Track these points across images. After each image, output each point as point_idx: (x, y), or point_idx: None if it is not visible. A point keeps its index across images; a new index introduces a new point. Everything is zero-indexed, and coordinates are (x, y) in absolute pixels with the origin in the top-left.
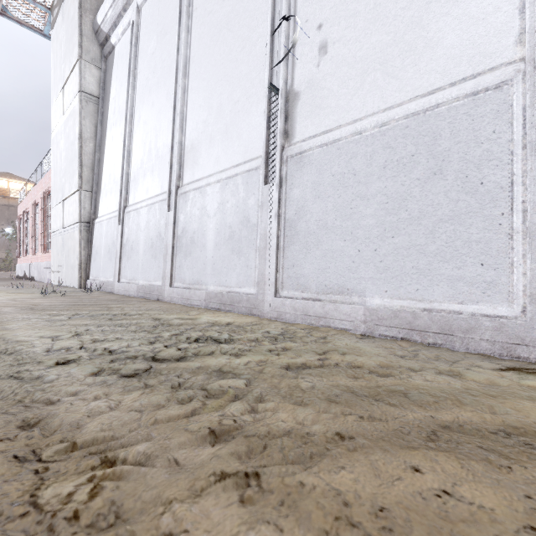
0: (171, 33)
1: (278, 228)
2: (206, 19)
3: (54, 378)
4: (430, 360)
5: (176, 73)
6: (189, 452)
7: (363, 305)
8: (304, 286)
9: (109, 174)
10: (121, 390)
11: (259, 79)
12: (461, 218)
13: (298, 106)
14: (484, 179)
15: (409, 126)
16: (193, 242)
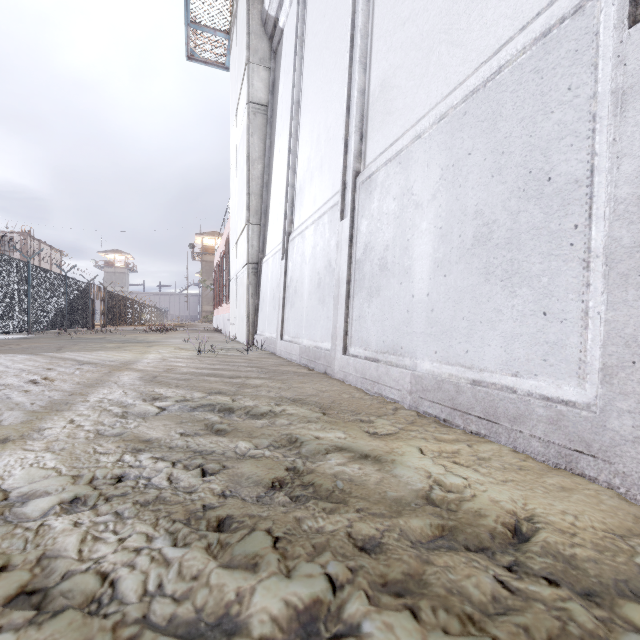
0: None
1: None
2: None
3: None
4: None
5: None
6: None
7: None
8: None
9: (275, 197)
10: None
11: None
12: None
13: None
14: None
15: None
16: (385, 267)
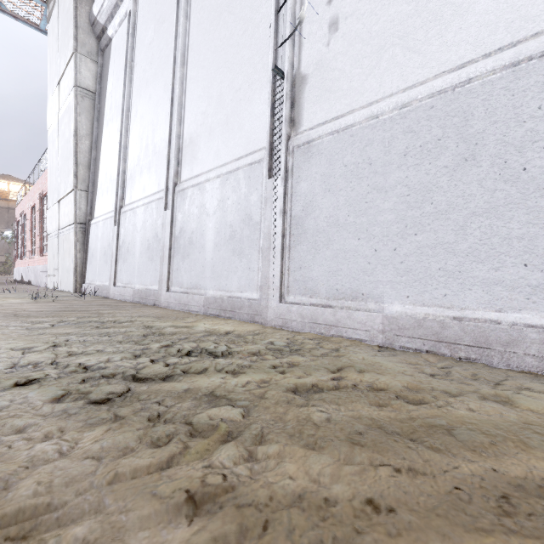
0: (169, 21)
1: (283, 226)
2: (205, 3)
3: (4, 405)
4: (467, 380)
5: (174, 62)
6: (154, 536)
7: (380, 312)
8: (312, 290)
9: (105, 173)
10: (81, 425)
11: (262, 64)
12: (499, 210)
13: (306, 91)
14: (527, 164)
15: (435, 106)
16: (192, 243)
